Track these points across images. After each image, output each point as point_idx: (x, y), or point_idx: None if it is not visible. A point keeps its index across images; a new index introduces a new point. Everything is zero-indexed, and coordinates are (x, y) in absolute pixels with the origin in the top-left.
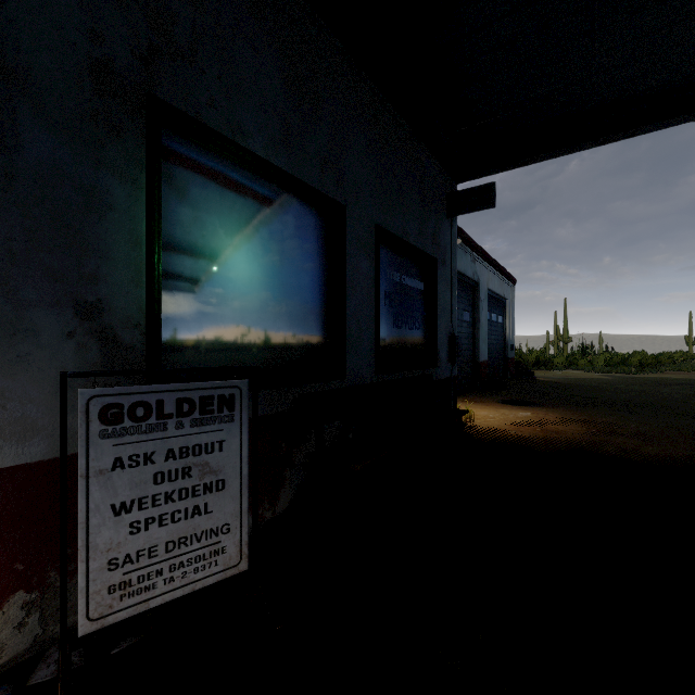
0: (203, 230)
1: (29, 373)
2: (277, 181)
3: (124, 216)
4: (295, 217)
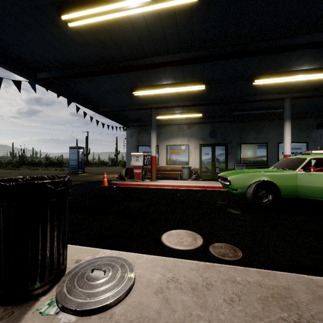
0: (245, 151)
1: (233, 163)
2: (254, 144)
3: (238, 152)
4: (258, 146)
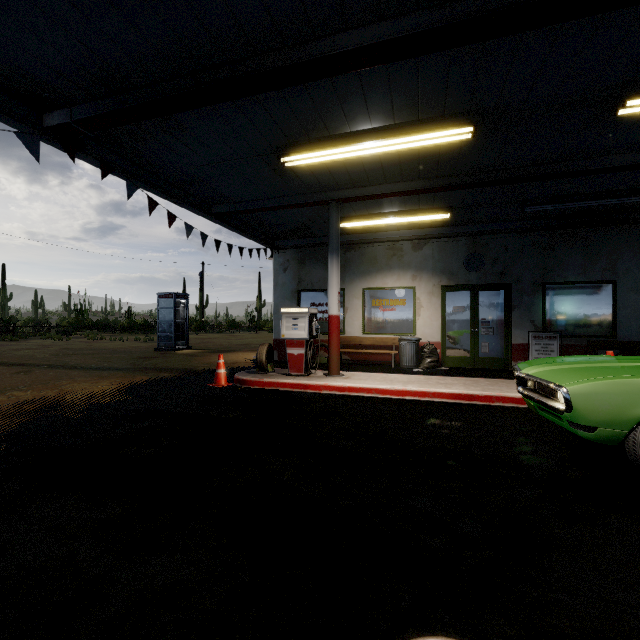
0: (556, 303)
1: (524, 331)
2: (580, 284)
3: (538, 305)
4: (589, 291)
